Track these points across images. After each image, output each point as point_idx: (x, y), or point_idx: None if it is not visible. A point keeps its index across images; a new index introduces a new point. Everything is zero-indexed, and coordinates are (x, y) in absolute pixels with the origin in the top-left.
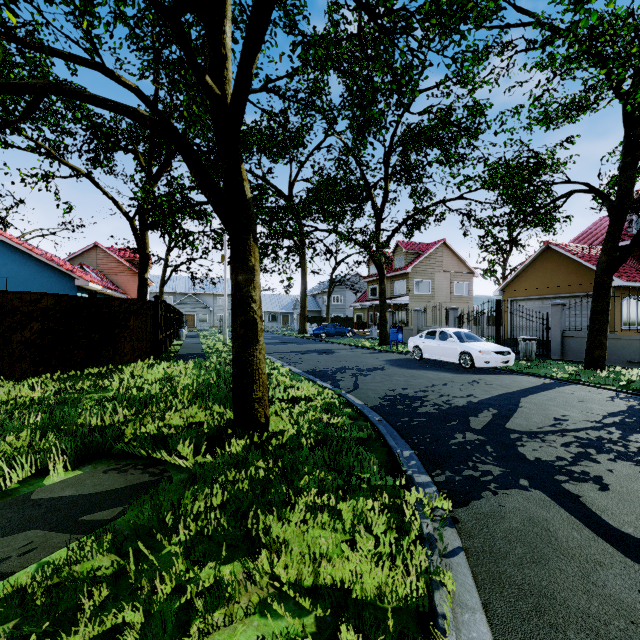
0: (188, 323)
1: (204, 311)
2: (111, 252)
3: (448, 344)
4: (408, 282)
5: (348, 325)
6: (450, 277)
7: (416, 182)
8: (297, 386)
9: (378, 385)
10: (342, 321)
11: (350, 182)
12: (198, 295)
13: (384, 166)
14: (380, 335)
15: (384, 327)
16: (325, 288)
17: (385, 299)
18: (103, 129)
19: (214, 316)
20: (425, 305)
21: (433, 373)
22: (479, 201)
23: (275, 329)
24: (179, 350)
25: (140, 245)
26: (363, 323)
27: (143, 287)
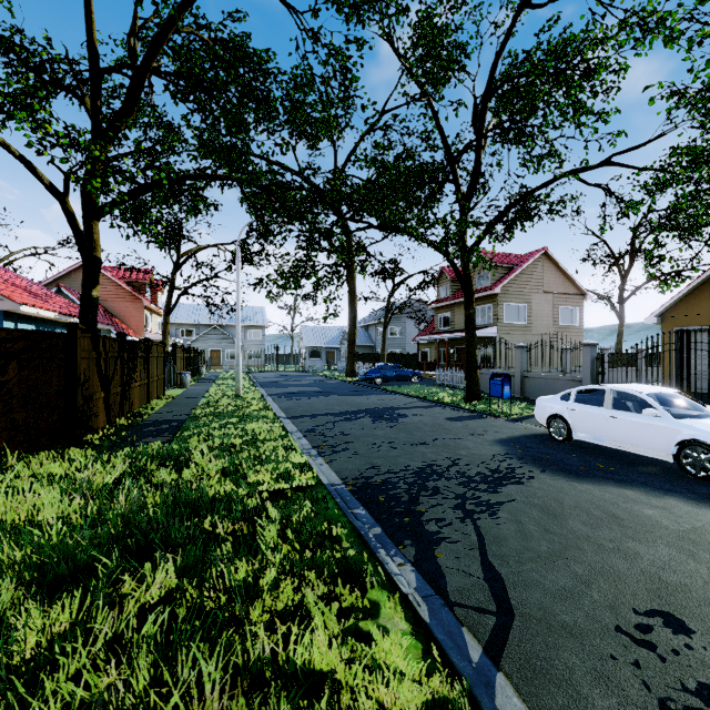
0: (213, 361)
1: (232, 346)
2: (106, 272)
3: (642, 420)
4: (496, 307)
5: (409, 364)
6: (553, 300)
7: (533, 139)
8: (313, 618)
9: (564, 585)
10: (401, 359)
11: (420, 156)
12: (225, 327)
13: (474, 126)
14: (467, 385)
15: (473, 373)
16: (380, 317)
17: (474, 330)
18: (15, 47)
19: (245, 352)
20: (519, 339)
21: (649, 501)
22: (639, 167)
23: (318, 369)
24: (155, 411)
25: (81, 242)
26: (431, 363)
27: (88, 311)
